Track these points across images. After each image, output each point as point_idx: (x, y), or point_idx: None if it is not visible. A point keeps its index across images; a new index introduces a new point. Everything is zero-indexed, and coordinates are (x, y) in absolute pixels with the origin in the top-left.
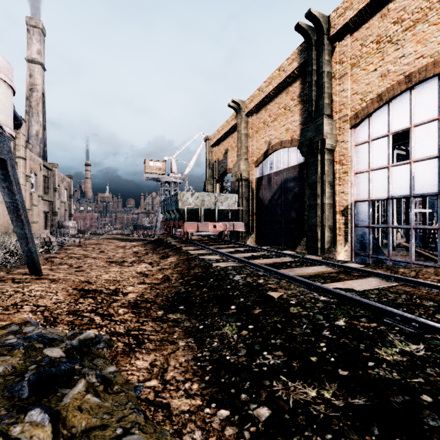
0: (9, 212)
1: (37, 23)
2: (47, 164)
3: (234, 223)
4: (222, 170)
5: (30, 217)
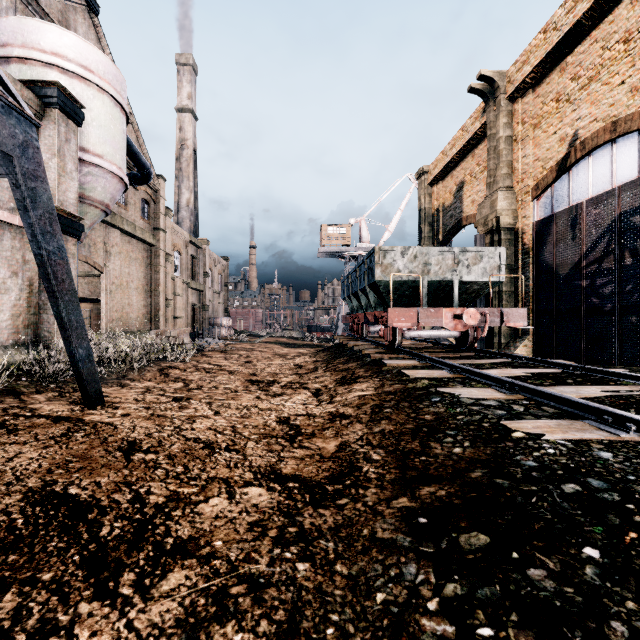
0: (43, 276)
1: (187, 58)
2: (194, 240)
3: (503, 310)
4: (451, 223)
5: (173, 311)
